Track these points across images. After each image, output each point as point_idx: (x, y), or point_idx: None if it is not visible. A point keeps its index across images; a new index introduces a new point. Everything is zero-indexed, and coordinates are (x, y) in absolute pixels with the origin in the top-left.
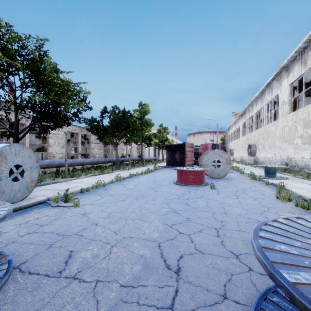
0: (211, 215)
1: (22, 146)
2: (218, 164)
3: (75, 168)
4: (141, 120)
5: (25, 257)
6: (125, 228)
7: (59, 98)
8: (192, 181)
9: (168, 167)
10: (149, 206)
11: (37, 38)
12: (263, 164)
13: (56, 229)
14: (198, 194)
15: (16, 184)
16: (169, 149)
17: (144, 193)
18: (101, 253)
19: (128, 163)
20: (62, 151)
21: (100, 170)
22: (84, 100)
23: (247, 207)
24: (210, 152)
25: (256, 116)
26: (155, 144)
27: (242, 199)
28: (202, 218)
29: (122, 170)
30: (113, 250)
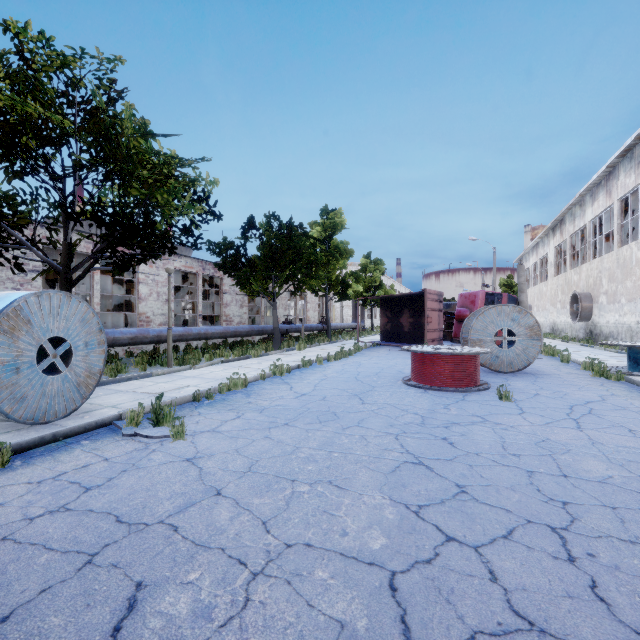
0: (525, 481)
1: (67, 295)
2: (509, 339)
3: (189, 345)
4: (325, 245)
5: (11, 597)
6: (291, 511)
7: (151, 195)
8: (449, 379)
9: (385, 346)
10: (352, 443)
11: (98, 56)
12: (611, 338)
13: (118, 503)
14: (470, 412)
15: (54, 382)
16: (388, 307)
17: (336, 407)
18: (219, 604)
19: (298, 336)
20: (166, 311)
21: (240, 351)
22: (205, 200)
23: (620, 458)
24: (488, 311)
25: (592, 229)
26: (355, 296)
27: (594, 431)
28: (502, 488)
29: (287, 351)
30: (257, 590)
